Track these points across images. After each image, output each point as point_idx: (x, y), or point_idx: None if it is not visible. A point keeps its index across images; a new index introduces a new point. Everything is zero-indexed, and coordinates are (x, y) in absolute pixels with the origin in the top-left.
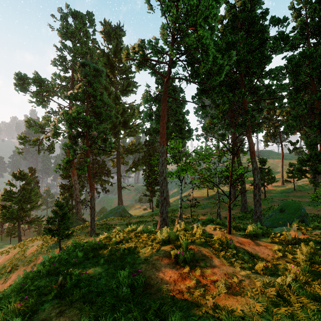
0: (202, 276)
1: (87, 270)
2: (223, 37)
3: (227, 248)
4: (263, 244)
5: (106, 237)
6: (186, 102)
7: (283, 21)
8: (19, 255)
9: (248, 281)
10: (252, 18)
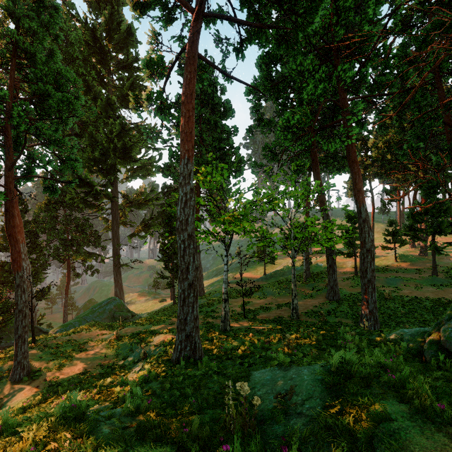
0: None
1: None
2: None
3: None
4: None
5: None
6: (233, 112)
7: None
8: None
9: None
10: None
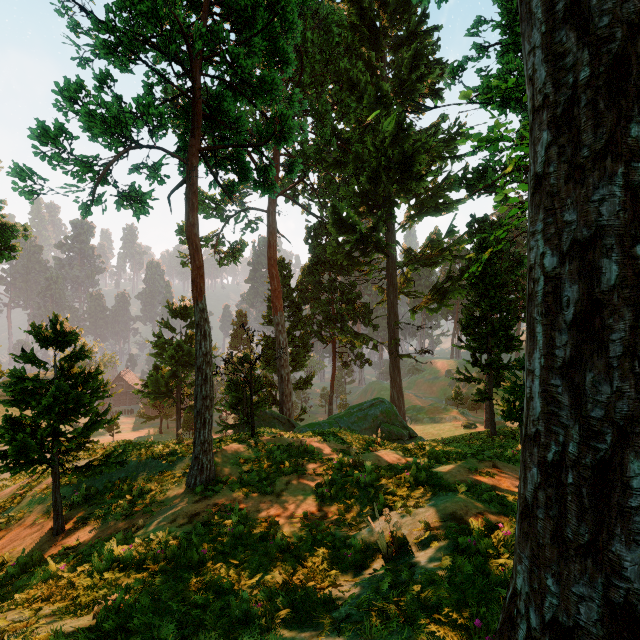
0: None
1: None
2: None
3: None
4: None
5: None
6: None
7: None
8: (29, 486)
9: None
10: None
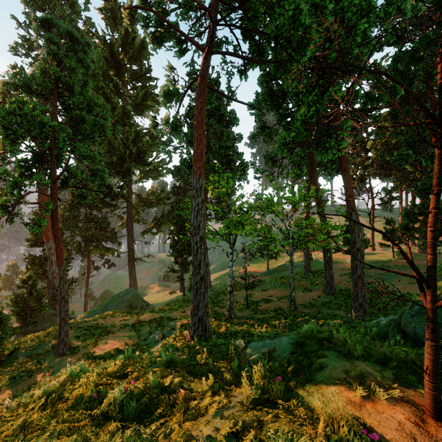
0: None
1: None
2: None
3: None
4: None
5: None
6: (238, 121)
7: None
8: None
9: None
10: None
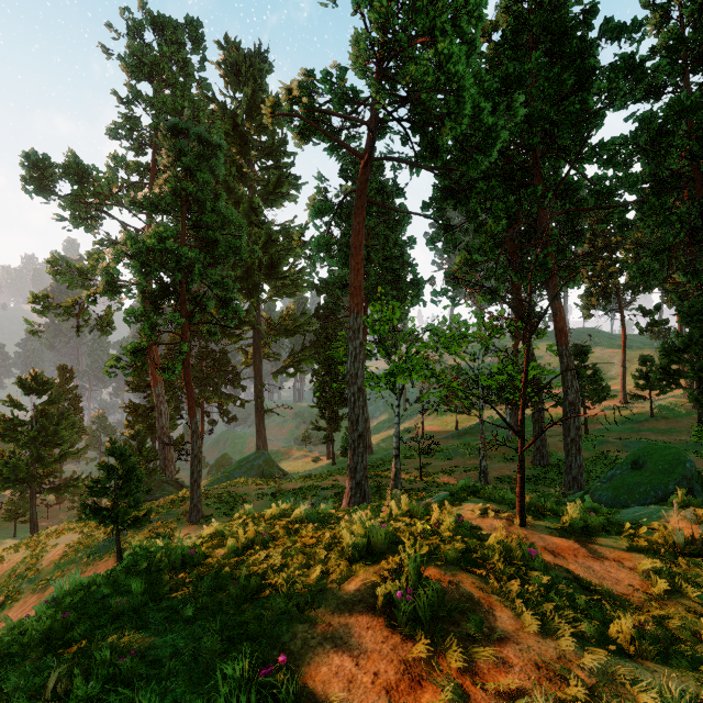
0: (471, 672)
1: (145, 637)
2: (494, 70)
3: (525, 570)
4: (611, 553)
5: (214, 536)
6: (410, 218)
7: (632, 30)
8: (25, 566)
9: (611, 693)
10: (559, 23)
